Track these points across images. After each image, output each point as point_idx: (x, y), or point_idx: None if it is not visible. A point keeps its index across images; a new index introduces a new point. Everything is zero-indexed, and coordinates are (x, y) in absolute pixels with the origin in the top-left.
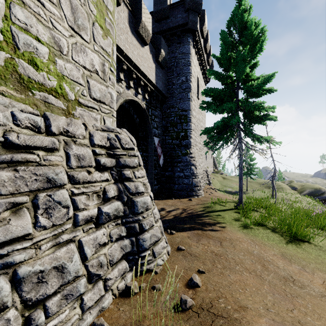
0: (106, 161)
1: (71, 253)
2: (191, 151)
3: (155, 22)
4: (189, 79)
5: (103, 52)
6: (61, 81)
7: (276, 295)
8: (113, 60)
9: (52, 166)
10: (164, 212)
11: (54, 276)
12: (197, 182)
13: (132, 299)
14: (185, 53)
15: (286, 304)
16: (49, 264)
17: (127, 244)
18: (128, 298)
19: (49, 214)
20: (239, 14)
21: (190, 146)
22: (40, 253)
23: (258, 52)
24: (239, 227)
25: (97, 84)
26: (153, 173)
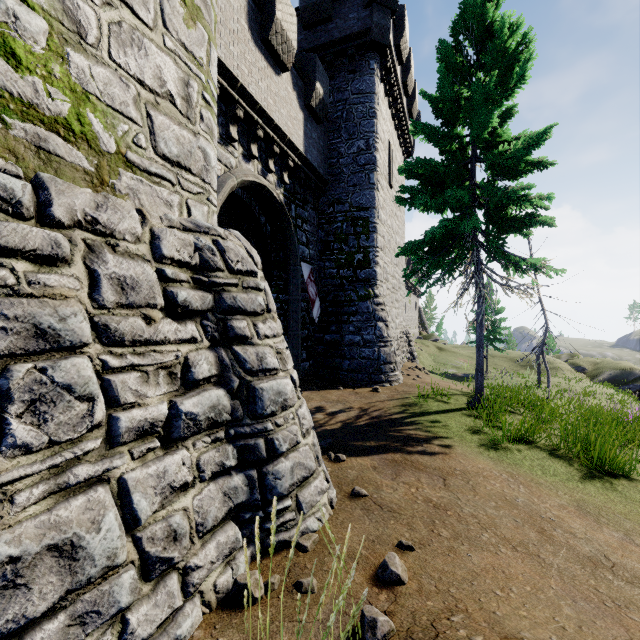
0: (190, 296)
1: (98, 510)
2: (376, 291)
3: (304, 30)
4: (373, 145)
5: (185, 55)
6: (82, 105)
7: (580, 604)
8: (211, 79)
9: (50, 299)
10: (322, 415)
11: (50, 569)
12: (390, 355)
13: (248, 615)
14: (365, 92)
15: (607, 627)
16: (35, 540)
17: (238, 485)
18: (238, 611)
19: (41, 415)
20: (476, 5)
21: (374, 282)
22: (12, 514)
23: (516, 85)
24: (481, 446)
25: (172, 125)
26: (300, 337)
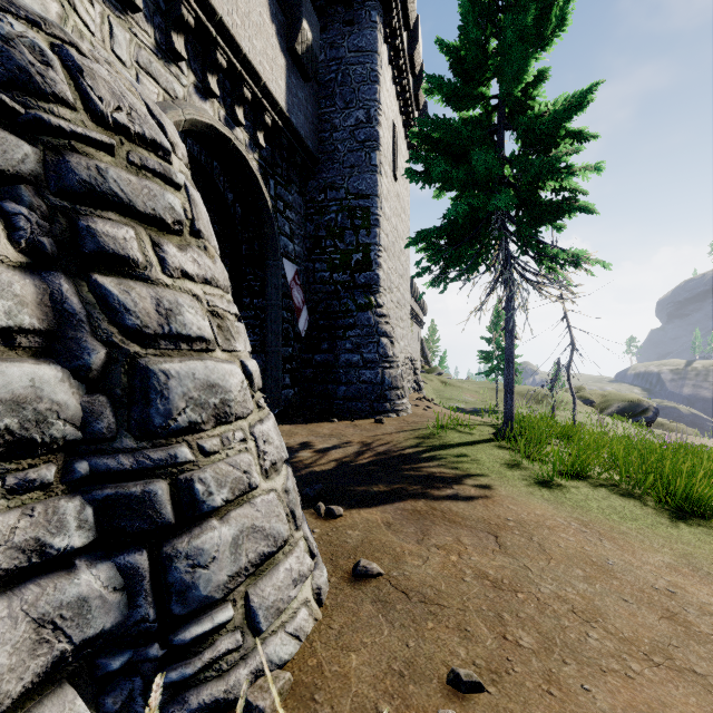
0: None
1: None
2: (379, 299)
3: None
4: (375, 118)
5: None
6: None
7: None
8: None
9: None
10: (308, 453)
11: None
12: (397, 378)
13: None
14: (365, 50)
15: None
16: None
17: (90, 592)
18: None
19: None
20: None
21: (377, 289)
22: None
23: (555, 32)
24: (528, 485)
25: None
26: (281, 355)
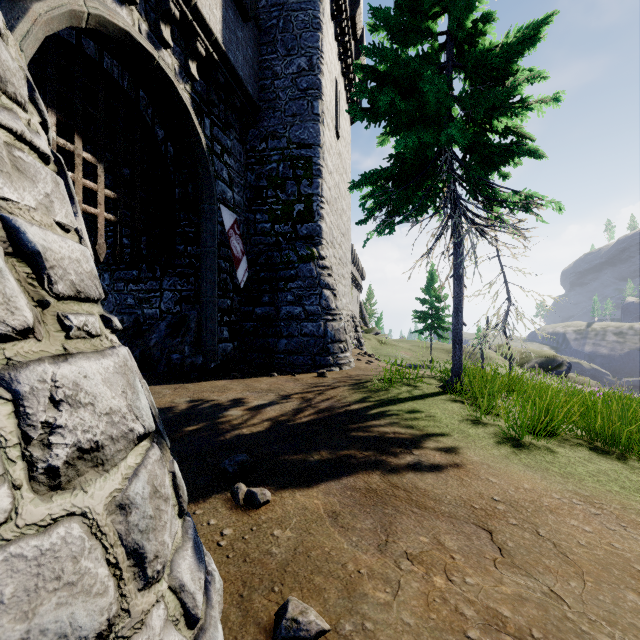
0: None
1: None
2: (322, 251)
3: None
4: (318, 66)
5: None
6: None
7: None
8: None
9: None
10: (239, 411)
11: None
12: (339, 331)
13: None
14: None
15: None
16: None
17: None
18: None
19: None
20: None
21: (319, 241)
22: None
23: None
24: (498, 446)
25: None
26: (217, 305)
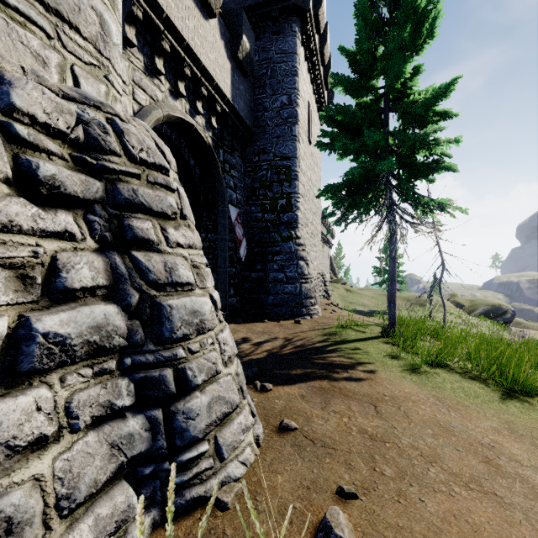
0: (63, 174)
1: None
2: (298, 233)
3: None
4: (295, 101)
5: None
6: None
7: None
8: None
9: None
10: (248, 346)
11: None
12: (310, 290)
13: None
14: (288, 52)
15: None
16: None
17: (134, 431)
18: None
19: None
20: None
21: (296, 225)
22: None
23: (426, 40)
24: (402, 371)
25: None
26: (227, 274)
